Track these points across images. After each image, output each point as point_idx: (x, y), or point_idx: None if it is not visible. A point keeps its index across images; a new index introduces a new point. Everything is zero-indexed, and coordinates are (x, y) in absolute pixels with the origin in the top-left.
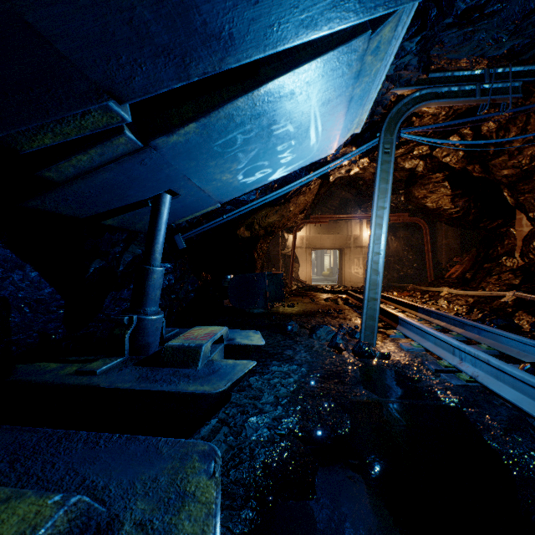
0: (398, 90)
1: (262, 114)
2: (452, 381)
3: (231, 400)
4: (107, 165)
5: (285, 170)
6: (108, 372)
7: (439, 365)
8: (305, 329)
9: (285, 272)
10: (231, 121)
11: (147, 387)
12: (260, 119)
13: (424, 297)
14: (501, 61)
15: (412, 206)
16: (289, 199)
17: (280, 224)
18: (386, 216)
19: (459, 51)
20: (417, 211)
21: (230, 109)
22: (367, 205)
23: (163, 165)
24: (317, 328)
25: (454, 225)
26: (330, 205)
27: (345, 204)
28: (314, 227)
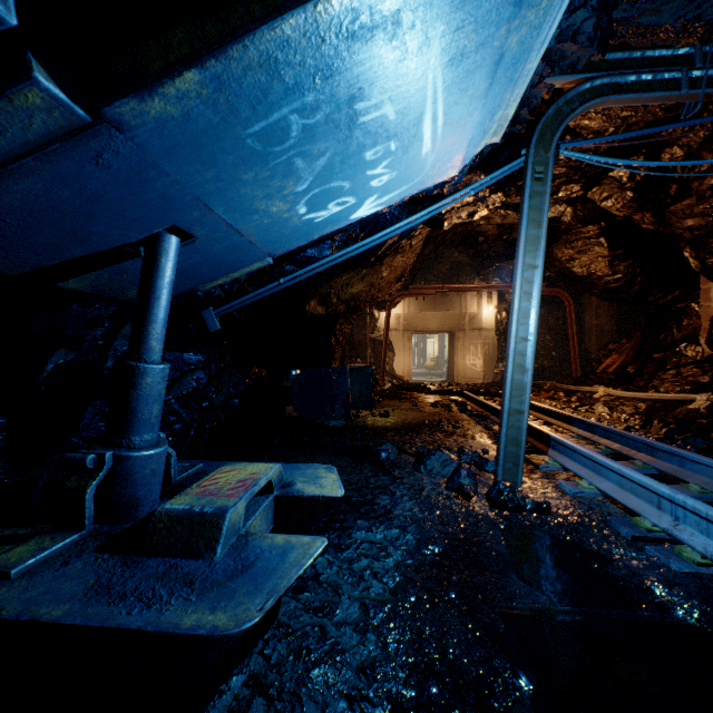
0: (556, 80)
1: (337, 70)
2: (672, 564)
3: (278, 618)
4: (19, 161)
5: (378, 203)
6: (37, 571)
7: (636, 527)
8: (407, 455)
9: (375, 365)
10: (275, 78)
11: (97, 617)
12: (333, 80)
13: (570, 399)
14: None
15: (551, 273)
16: (382, 257)
17: (368, 296)
18: (538, 279)
19: (660, 10)
20: (558, 279)
21: (269, 44)
22: (488, 271)
23: (147, 170)
24: (426, 455)
25: (610, 299)
26: (437, 271)
27: (458, 270)
28: (415, 302)
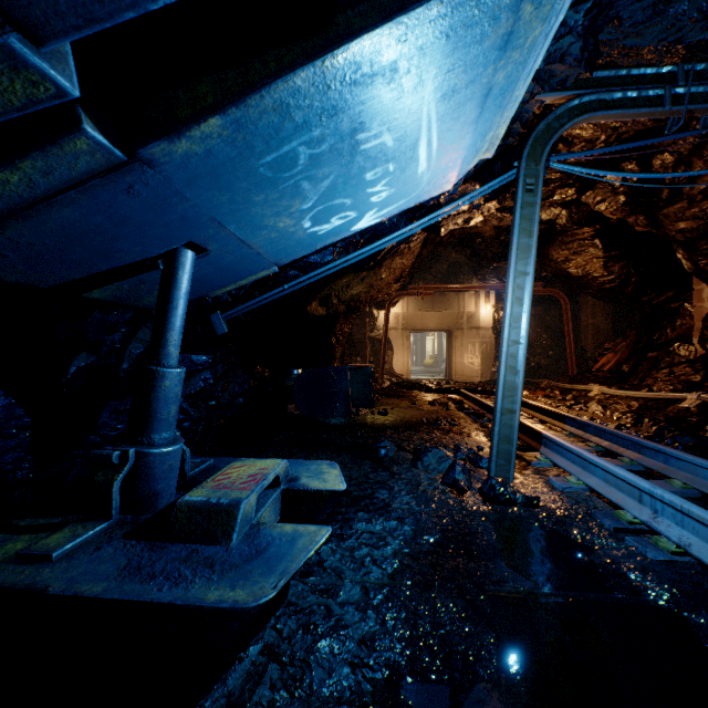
0: (546, 97)
1: (341, 109)
2: (648, 553)
3: (287, 599)
4: (63, 194)
5: (377, 215)
6: (74, 554)
7: (618, 520)
8: (405, 452)
9: (374, 363)
10: (287, 118)
11: (133, 593)
12: (337, 117)
13: (566, 398)
14: (705, 50)
15: (547, 273)
16: (381, 261)
17: (367, 297)
18: (529, 285)
19: (643, 33)
20: (554, 279)
21: (282, 93)
22: (486, 271)
23: (171, 197)
24: (423, 452)
25: (605, 298)
26: (435, 271)
27: (456, 270)
28: (414, 301)
